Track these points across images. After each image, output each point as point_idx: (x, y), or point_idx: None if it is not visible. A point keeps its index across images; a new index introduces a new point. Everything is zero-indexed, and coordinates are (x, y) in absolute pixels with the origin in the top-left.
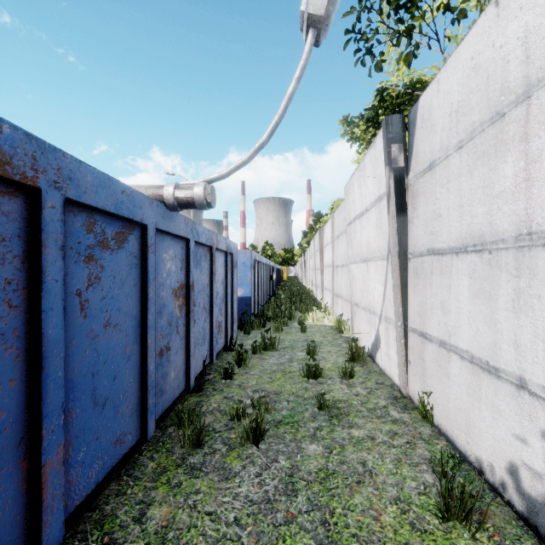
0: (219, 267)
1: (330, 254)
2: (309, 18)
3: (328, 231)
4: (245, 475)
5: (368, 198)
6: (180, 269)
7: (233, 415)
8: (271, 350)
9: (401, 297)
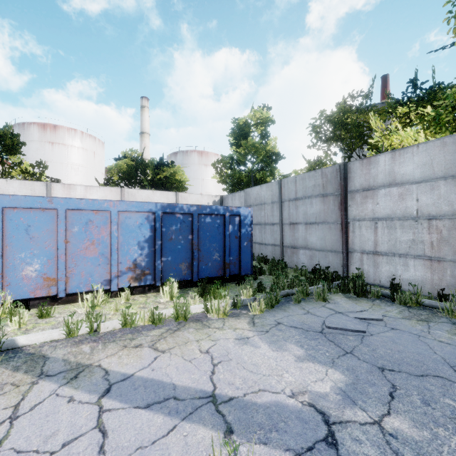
0: None
1: None
2: None
3: None
4: None
5: None
6: None
7: None
8: None
9: None
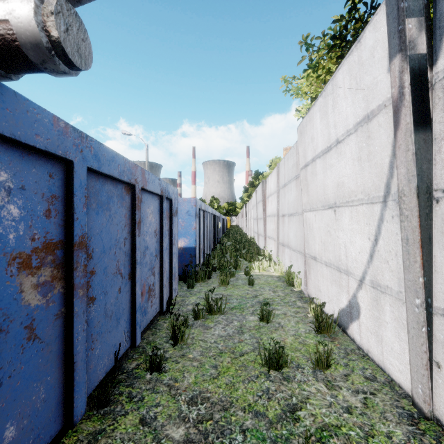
0: (149, 215)
1: (275, 203)
2: None
3: (271, 181)
4: None
5: (341, 126)
6: (45, 214)
7: None
8: (216, 313)
9: (421, 260)
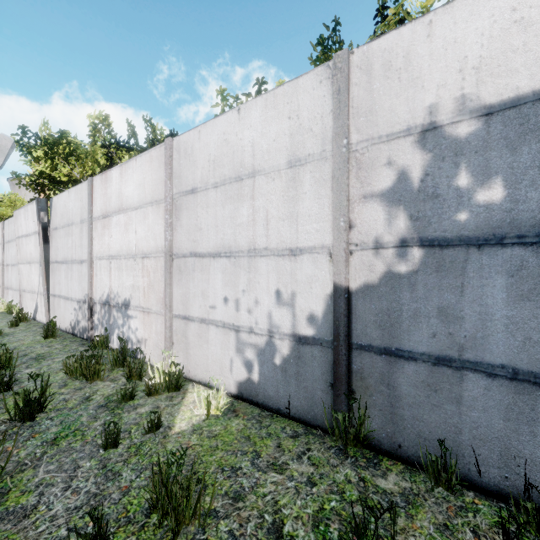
0: None
1: (0, 254)
2: None
3: None
4: None
5: (30, 229)
6: None
7: None
8: None
9: (46, 281)
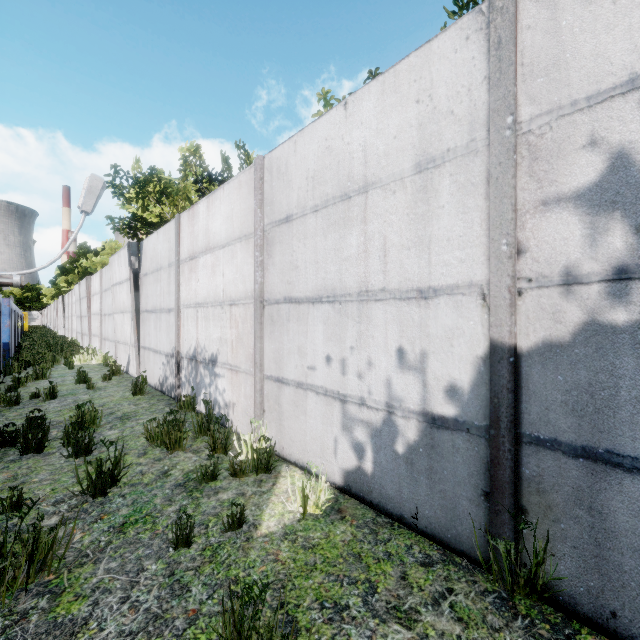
0: None
1: (99, 303)
2: (83, 210)
3: (97, 282)
4: (51, 404)
5: (123, 276)
6: None
7: (33, 396)
8: (43, 379)
9: (137, 332)
